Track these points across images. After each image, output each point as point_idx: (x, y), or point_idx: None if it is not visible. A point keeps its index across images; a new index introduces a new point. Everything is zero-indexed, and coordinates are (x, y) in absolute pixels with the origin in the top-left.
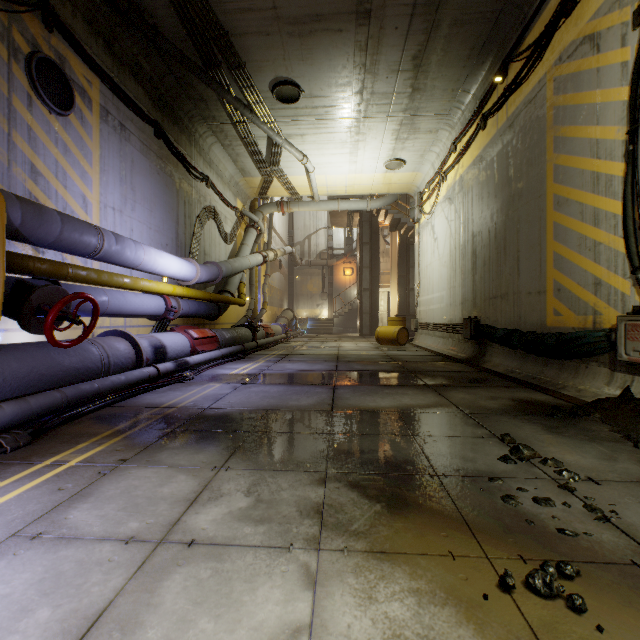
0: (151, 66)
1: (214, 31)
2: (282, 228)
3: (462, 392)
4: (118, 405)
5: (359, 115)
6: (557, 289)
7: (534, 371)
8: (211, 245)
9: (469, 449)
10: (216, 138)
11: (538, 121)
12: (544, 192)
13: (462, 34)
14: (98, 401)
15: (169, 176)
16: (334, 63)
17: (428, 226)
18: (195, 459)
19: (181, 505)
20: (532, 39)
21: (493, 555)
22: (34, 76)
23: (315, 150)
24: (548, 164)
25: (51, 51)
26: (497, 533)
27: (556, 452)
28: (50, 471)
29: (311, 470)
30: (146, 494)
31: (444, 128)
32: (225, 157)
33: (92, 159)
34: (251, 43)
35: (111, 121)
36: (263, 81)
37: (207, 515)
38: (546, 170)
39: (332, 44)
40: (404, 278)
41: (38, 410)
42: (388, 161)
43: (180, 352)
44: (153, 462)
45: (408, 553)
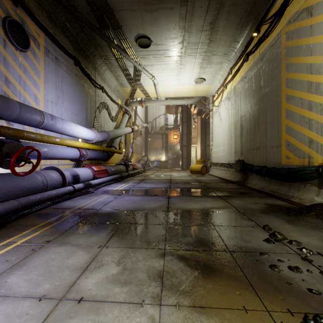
0: (72, 28)
1: (105, 8)
2: (142, 114)
3: (237, 200)
4: (51, 207)
5: (181, 54)
6: (287, 144)
7: (275, 188)
8: (104, 122)
9: (246, 234)
10: (107, 67)
11: (277, 55)
12: (280, 93)
13: (236, 10)
14: (40, 205)
15: (82, 86)
16: (168, 26)
17: (217, 113)
18: (89, 240)
19: (77, 272)
20: (273, 12)
21: (271, 309)
22: (7, 29)
23: (158, 73)
24: (282, 78)
25: (17, 17)
26: (271, 292)
27: (295, 236)
28: (4, 248)
29: (156, 248)
30: (57, 264)
31: (225, 61)
32: (112, 77)
33: (40, 75)
34: (125, 15)
35: (50, 56)
36: (131, 36)
37: (92, 279)
38: (281, 81)
39: (167, 16)
40: (204, 140)
41: (3, 211)
42: (196, 79)
43: (87, 178)
44: (65, 242)
45: (217, 307)
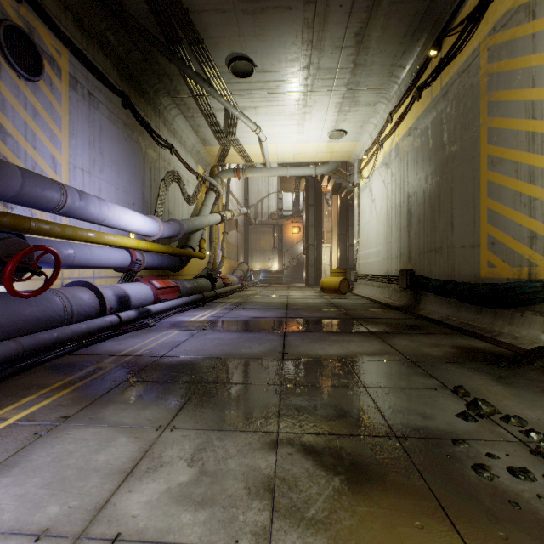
0: (118, 42)
1: (175, 8)
2: (238, 192)
3: (405, 339)
4: (77, 353)
5: (306, 89)
6: (491, 243)
7: (468, 318)
8: (175, 205)
9: (424, 403)
10: (179, 110)
11: (472, 88)
12: (478, 153)
13: (400, 12)
14: (57, 349)
15: (136, 142)
16: (284, 40)
17: (366, 189)
18: (140, 416)
19: (114, 479)
20: (466, 14)
21: None
22: (2, 42)
23: (267, 121)
24: (482, 127)
25: (20, 20)
26: (481, 522)
27: (514, 407)
28: None
29: (262, 430)
30: (78, 463)
31: (381, 101)
32: (187, 128)
33: (61, 123)
34: (209, 20)
35: (80, 89)
36: (220, 57)
37: (141, 494)
38: (480, 133)
39: (282, 21)
40: (344, 235)
41: None
42: (331, 131)
43: (143, 301)
44: (96, 420)
45: None
